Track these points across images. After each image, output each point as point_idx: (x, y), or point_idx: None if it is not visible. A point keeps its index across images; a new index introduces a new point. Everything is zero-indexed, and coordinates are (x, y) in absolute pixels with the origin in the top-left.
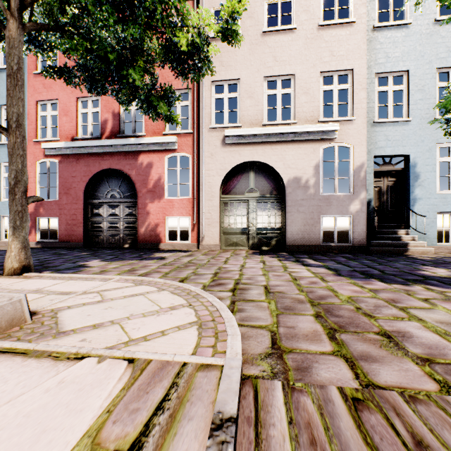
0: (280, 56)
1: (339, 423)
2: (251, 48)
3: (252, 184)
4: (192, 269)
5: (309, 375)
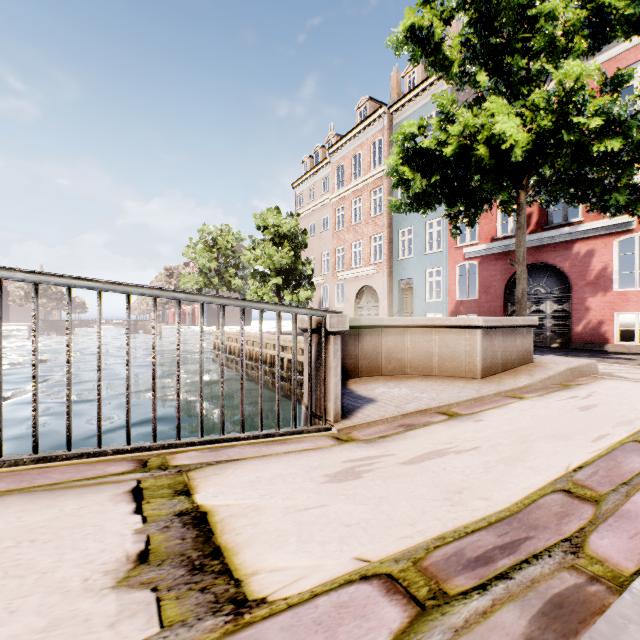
0: None
1: None
2: None
3: None
4: None
5: None
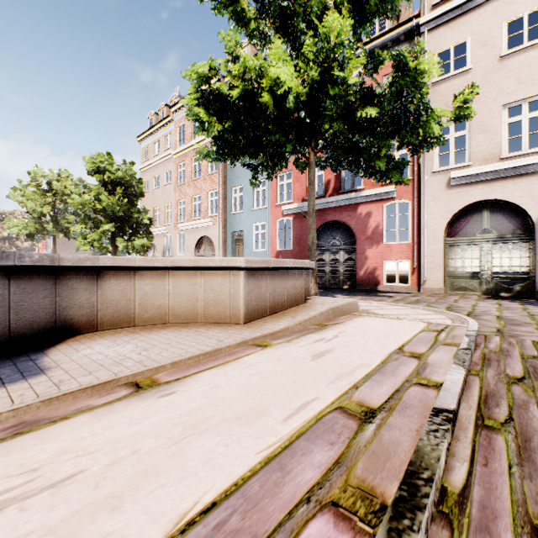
0: (526, 77)
1: (524, 343)
2: (485, 78)
3: (486, 225)
4: (424, 304)
5: (516, 337)
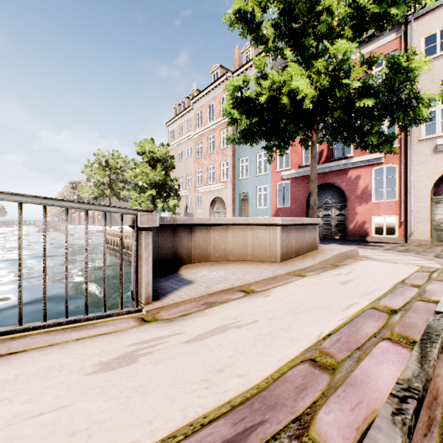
0: None
1: None
2: None
3: None
4: (413, 252)
5: None
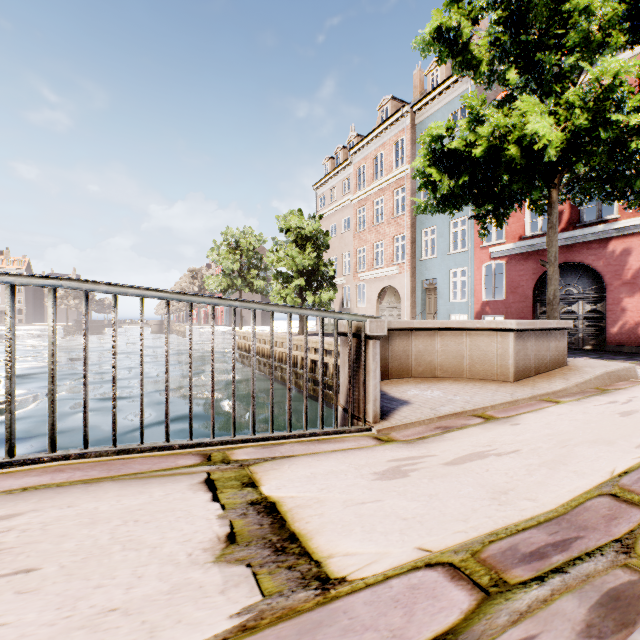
0: None
1: None
2: None
3: None
4: None
5: None
